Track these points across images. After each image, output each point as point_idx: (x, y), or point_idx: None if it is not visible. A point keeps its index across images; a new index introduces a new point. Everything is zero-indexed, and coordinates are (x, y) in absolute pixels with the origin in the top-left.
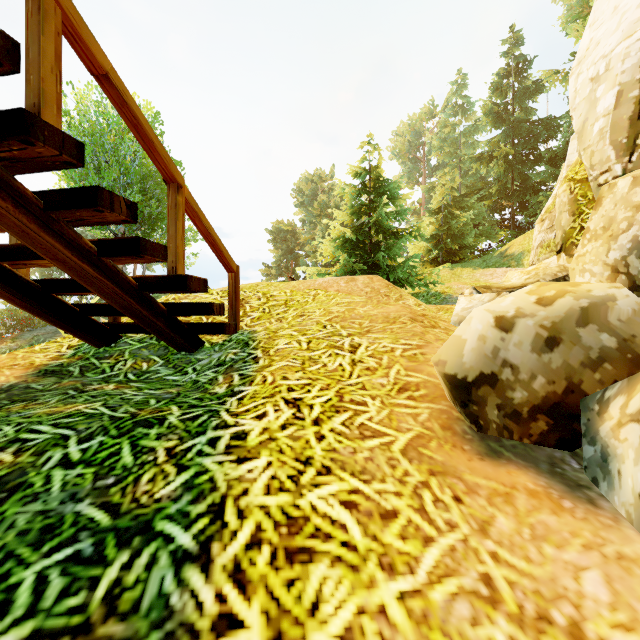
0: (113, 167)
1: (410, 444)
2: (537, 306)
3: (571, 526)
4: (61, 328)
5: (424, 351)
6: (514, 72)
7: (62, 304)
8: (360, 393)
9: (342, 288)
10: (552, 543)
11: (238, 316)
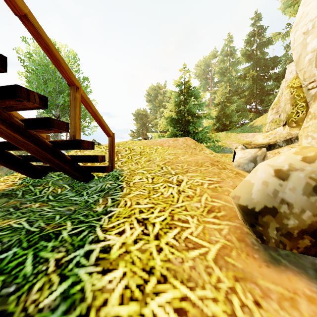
0: (53, 81)
1: (219, 254)
2: (303, 163)
3: None
4: (12, 169)
5: (221, 185)
6: (257, 34)
7: (11, 156)
8: (184, 213)
9: (171, 144)
10: None
11: (114, 161)
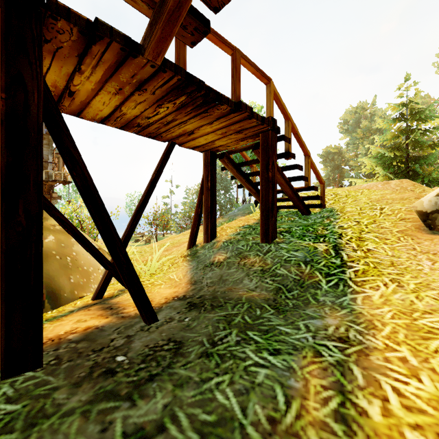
0: None
1: (400, 230)
2: None
3: None
4: None
5: None
6: None
7: None
8: (383, 221)
9: (379, 188)
10: None
11: (324, 202)
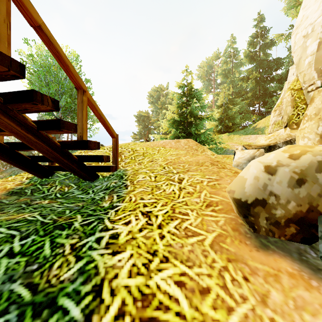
0: (55, 83)
1: (215, 240)
2: (290, 159)
3: (319, 300)
4: (21, 168)
5: (219, 182)
6: (260, 35)
7: (21, 156)
8: (184, 207)
9: (173, 146)
10: (308, 312)
11: (117, 161)
